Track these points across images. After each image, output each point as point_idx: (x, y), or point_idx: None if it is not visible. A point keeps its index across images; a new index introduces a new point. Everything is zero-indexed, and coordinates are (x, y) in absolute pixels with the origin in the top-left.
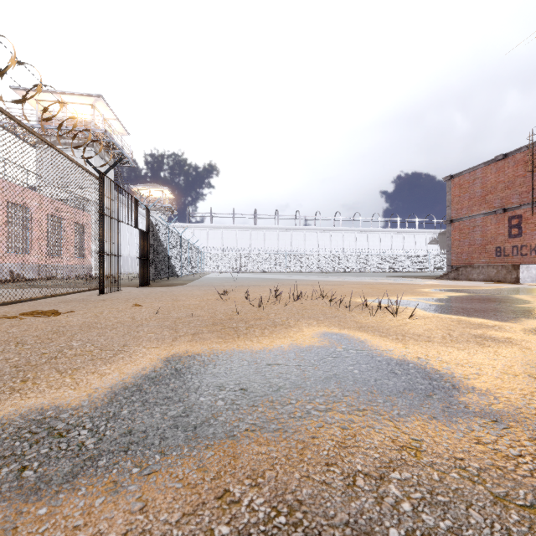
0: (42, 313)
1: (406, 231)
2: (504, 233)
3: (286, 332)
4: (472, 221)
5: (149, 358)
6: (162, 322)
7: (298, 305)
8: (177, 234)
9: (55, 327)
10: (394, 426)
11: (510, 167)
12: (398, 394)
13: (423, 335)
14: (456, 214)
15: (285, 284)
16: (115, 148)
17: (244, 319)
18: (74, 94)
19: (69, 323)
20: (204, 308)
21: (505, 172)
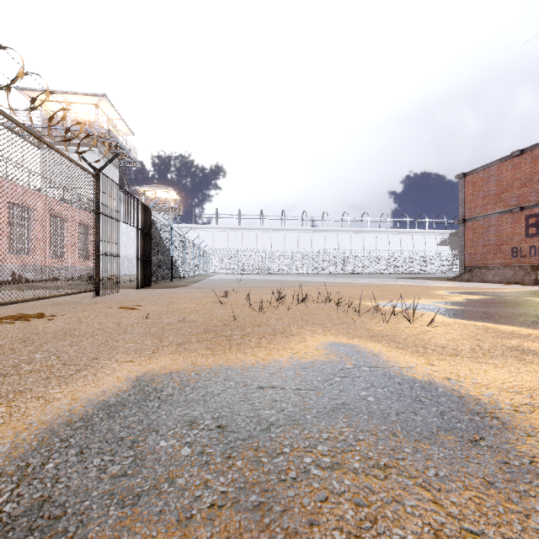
0: (22, 318)
1: (416, 232)
2: (521, 232)
3: (286, 342)
4: (487, 220)
5: (117, 376)
6: (149, 328)
7: (303, 309)
8: (180, 235)
9: (27, 335)
10: (434, 501)
11: (527, 163)
12: (431, 438)
13: (447, 347)
14: (470, 213)
15: (290, 286)
16: (120, 148)
17: (241, 325)
18: (78, 93)
19: (46, 330)
20: (200, 312)
21: (522, 168)
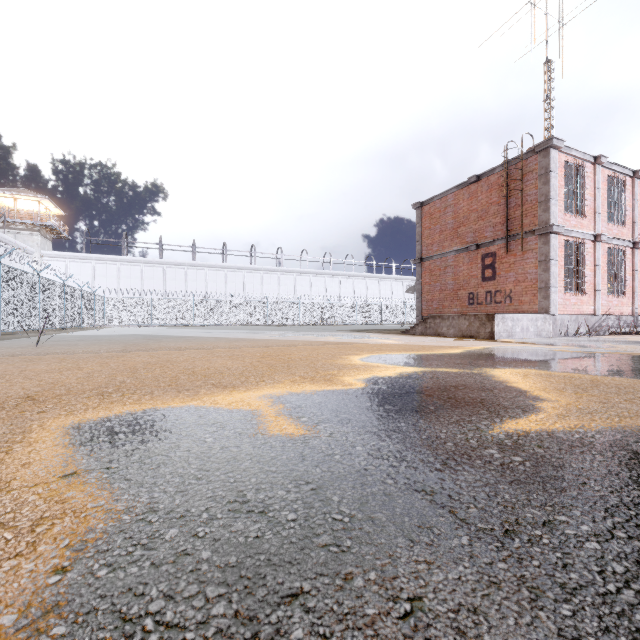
0: None
1: (382, 277)
2: (477, 275)
3: None
4: (444, 260)
5: None
6: None
7: None
8: None
9: None
10: None
11: (484, 191)
12: None
13: None
14: (427, 251)
15: (130, 348)
16: None
17: None
18: None
19: None
20: None
21: (478, 198)
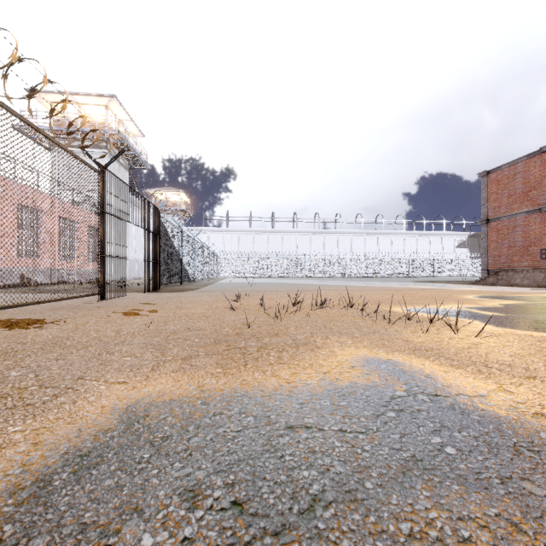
0: (14, 324)
1: (433, 234)
2: None
3: (312, 357)
4: (512, 220)
5: (101, 405)
6: (152, 337)
7: (323, 315)
8: (190, 237)
9: (12, 345)
10: None
11: None
12: None
13: (515, 365)
14: (493, 213)
15: (304, 289)
16: (130, 150)
17: (257, 335)
18: (87, 94)
19: (35, 338)
20: (210, 318)
21: None
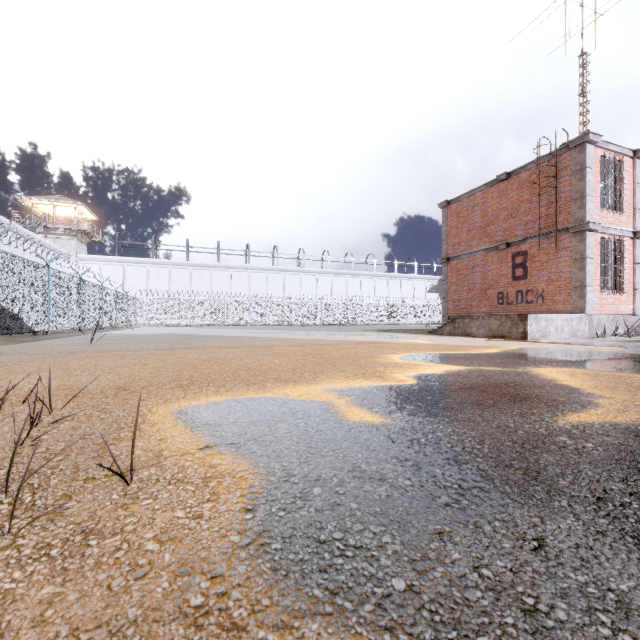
0: None
1: (404, 277)
2: (507, 274)
3: None
4: (472, 259)
5: None
6: None
7: None
8: (32, 263)
9: None
10: None
11: (514, 189)
12: None
13: None
14: (454, 251)
15: (175, 347)
16: None
17: None
18: None
19: None
20: None
21: (508, 196)
